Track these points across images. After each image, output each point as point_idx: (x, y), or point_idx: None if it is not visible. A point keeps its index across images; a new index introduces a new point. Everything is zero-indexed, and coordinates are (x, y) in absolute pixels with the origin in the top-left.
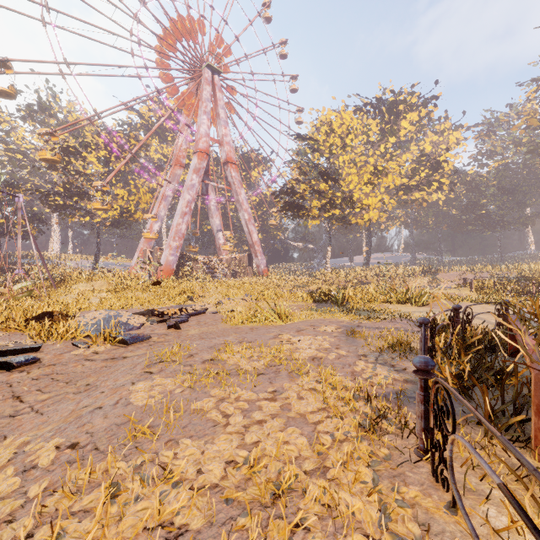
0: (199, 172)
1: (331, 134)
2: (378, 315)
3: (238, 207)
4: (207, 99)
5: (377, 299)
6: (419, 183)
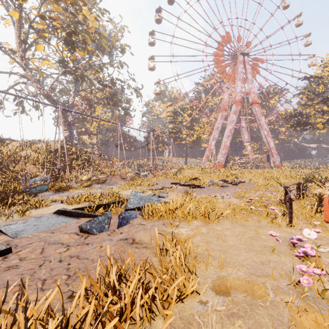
0: (236, 113)
1: None
2: None
3: (259, 128)
4: (240, 72)
5: None
6: None
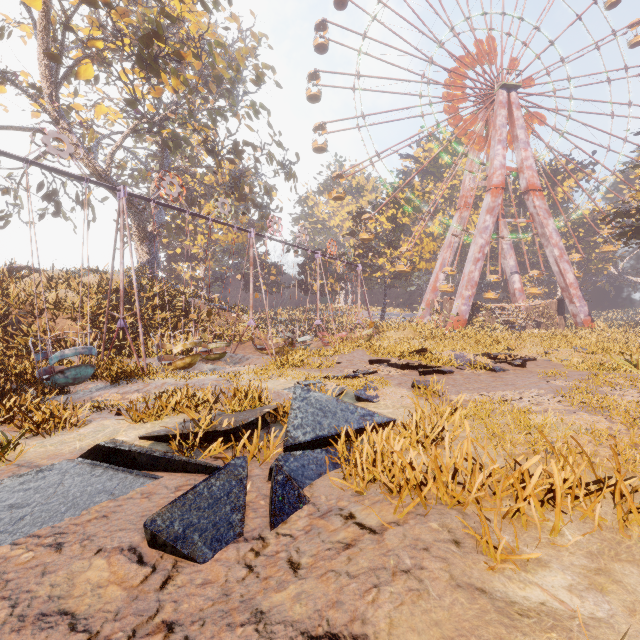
0: (493, 211)
1: None
2: None
3: (543, 243)
4: (501, 125)
5: None
6: None
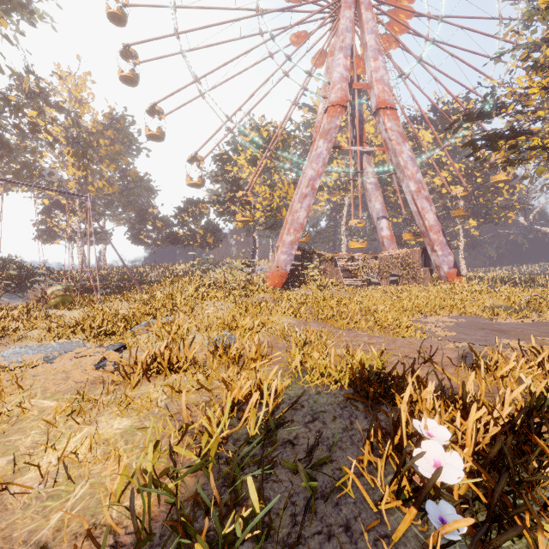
0: (328, 135)
1: None
2: None
3: (399, 176)
4: (344, 29)
5: None
6: None
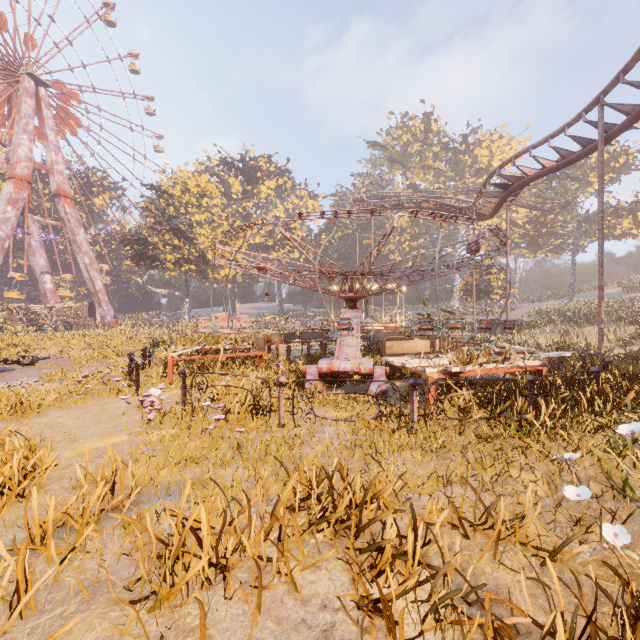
0: (17, 204)
1: (186, 193)
2: None
3: (75, 249)
4: (28, 114)
5: None
6: (276, 244)
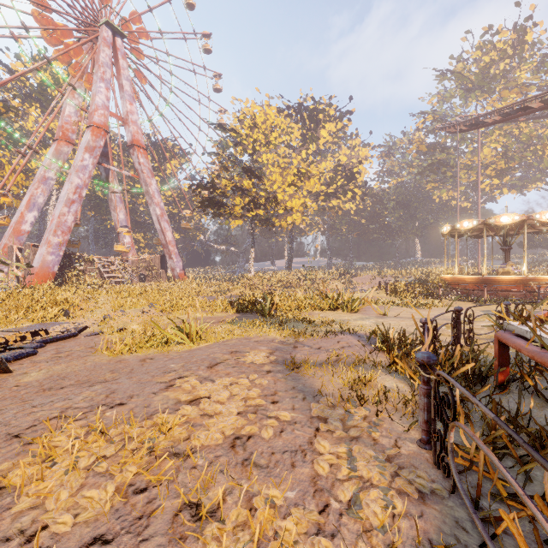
0: (94, 151)
1: (254, 129)
2: (314, 328)
3: (148, 200)
4: (105, 63)
5: (307, 305)
6: (336, 191)
